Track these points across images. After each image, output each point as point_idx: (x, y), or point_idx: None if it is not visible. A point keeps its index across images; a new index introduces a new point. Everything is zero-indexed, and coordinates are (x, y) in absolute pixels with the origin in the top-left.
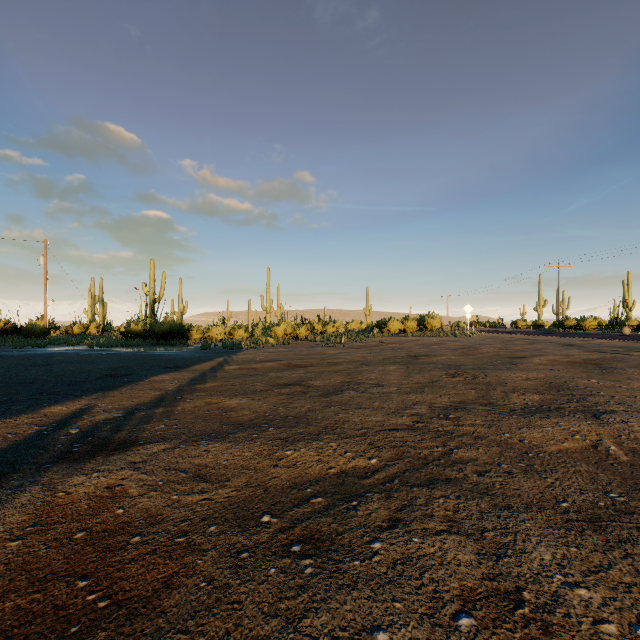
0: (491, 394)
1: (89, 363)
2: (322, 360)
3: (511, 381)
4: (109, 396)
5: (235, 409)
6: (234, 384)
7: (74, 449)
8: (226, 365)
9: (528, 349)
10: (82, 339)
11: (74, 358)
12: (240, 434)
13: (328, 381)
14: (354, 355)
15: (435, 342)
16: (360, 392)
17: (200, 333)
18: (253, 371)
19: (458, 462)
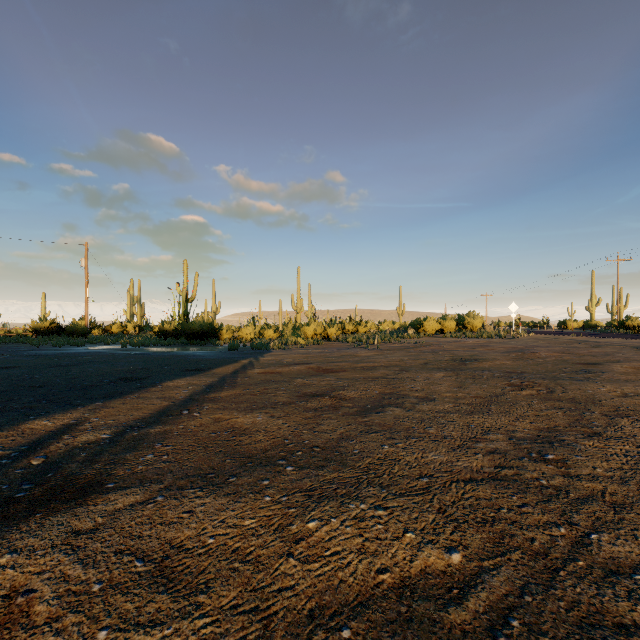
0: (588, 418)
1: (110, 364)
2: (355, 364)
3: (605, 398)
4: (108, 407)
5: (248, 431)
6: (254, 393)
7: (18, 495)
8: (250, 368)
9: (597, 353)
10: (119, 338)
11: (101, 358)
12: (245, 478)
13: (364, 392)
14: (390, 358)
15: (479, 344)
16: (407, 410)
17: (230, 333)
18: (278, 376)
19: (613, 569)
